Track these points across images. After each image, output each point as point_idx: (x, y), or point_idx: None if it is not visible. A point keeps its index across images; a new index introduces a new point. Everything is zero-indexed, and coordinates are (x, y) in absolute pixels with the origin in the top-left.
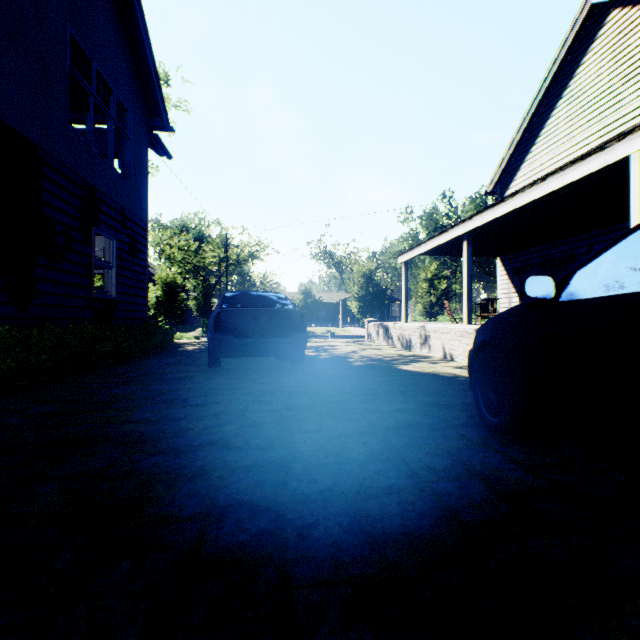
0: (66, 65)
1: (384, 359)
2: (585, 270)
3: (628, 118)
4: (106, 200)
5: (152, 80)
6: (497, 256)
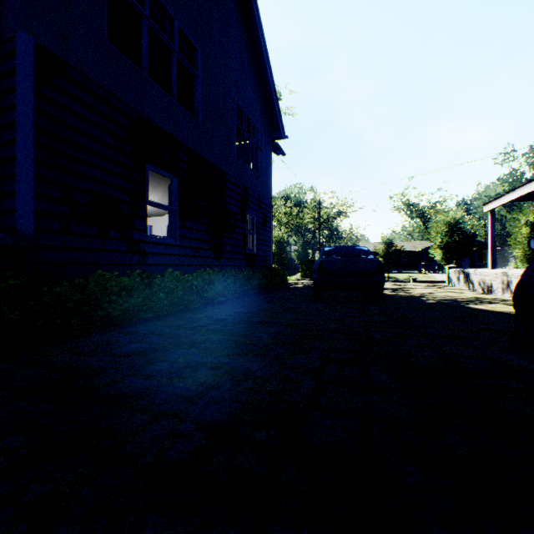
0: (235, 121)
1: (457, 300)
2: None
3: None
4: (251, 193)
5: (275, 109)
6: None
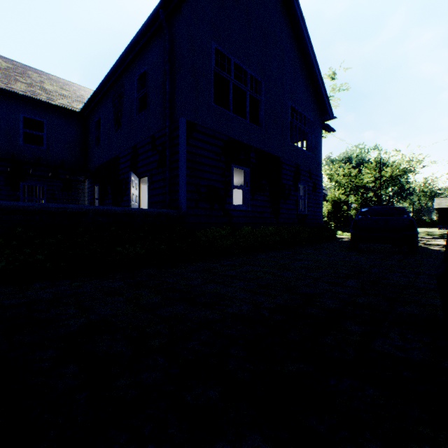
0: (289, 119)
1: None
2: None
3: None
4: (302, 169)
5: (323, 99)
6: None
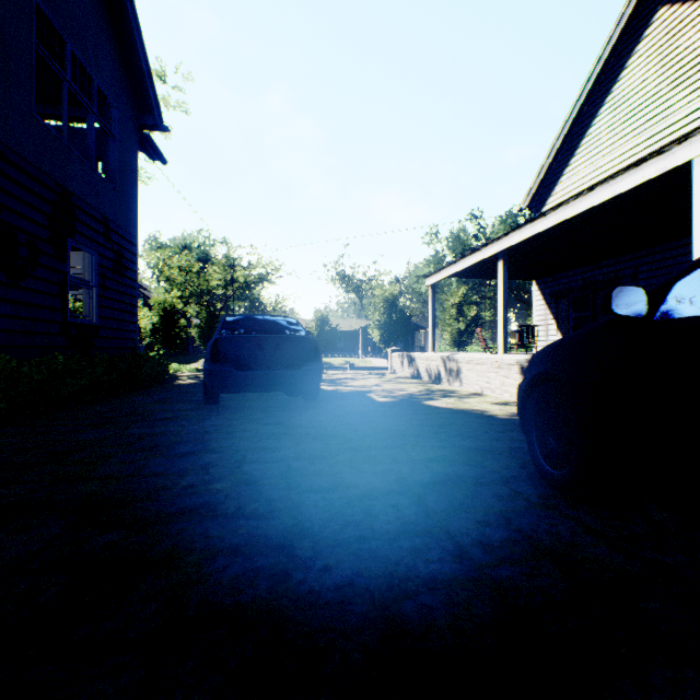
0: (31, 42)
1: (411, 394)
2: (692, 278)
3: (677, 126)
4: (84, 207)
5: (142, 69)
6: (533, 279)
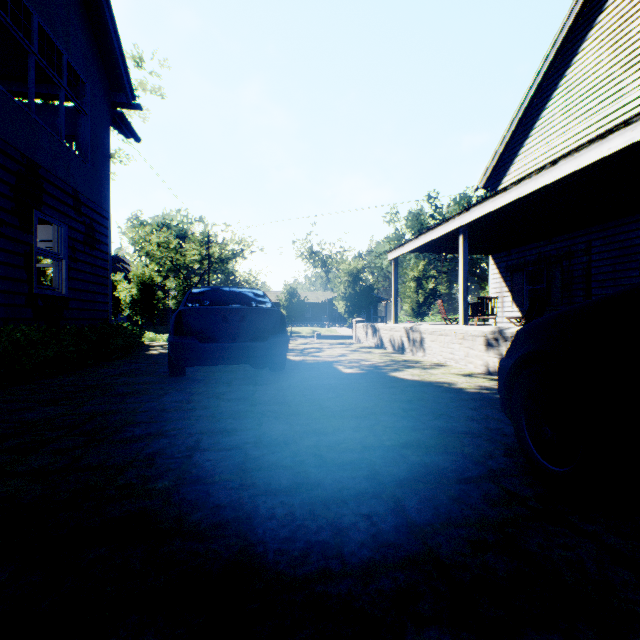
0: None
1: (376, 364)
2: None
3: (630, 107)
4: (52, 180)
5: (113, 47)
6: (489, 254)
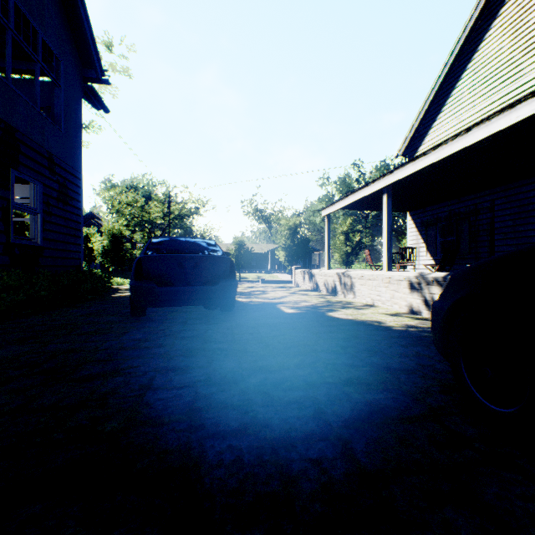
0: None
1: (313, 305)
2: None
3: (528, 86)
4: (28, 142)
5: (84, 28)
6: (407, 211)
